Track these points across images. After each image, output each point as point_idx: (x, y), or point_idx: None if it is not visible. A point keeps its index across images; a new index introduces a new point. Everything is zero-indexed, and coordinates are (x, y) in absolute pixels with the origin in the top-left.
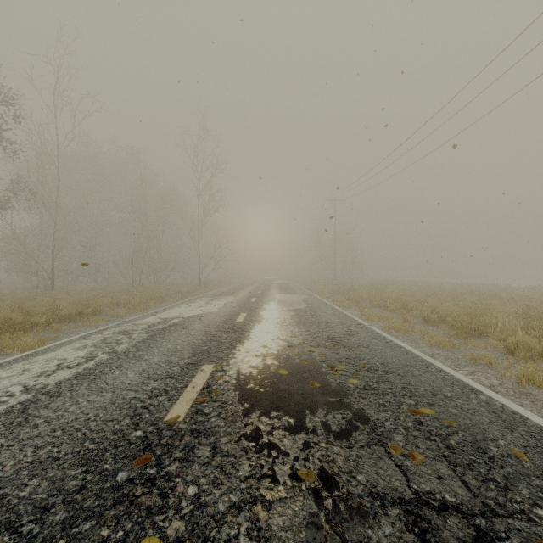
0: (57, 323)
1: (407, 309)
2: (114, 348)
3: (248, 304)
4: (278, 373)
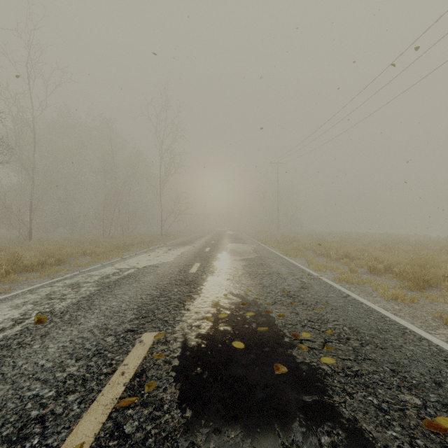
0: (19, 273)
1: (349, 258)
2: (54, 306)
3: (202, 253)
4: (232, 347)
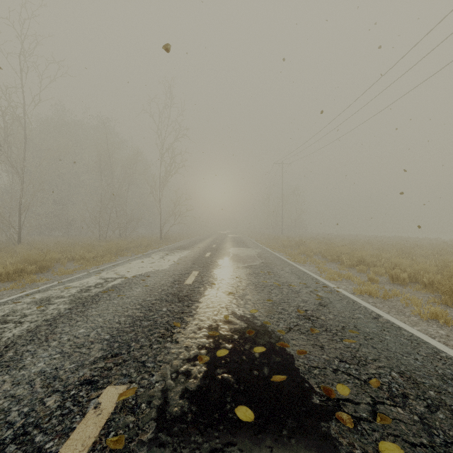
0: None
1: (364, 264)
2: (3, 334)
3: (201, 259)
4: (236, 417)
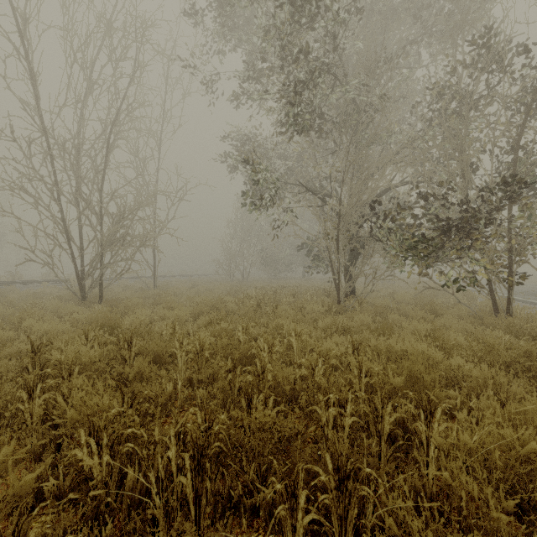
0: None
1: None
2: None
3: None
4: None
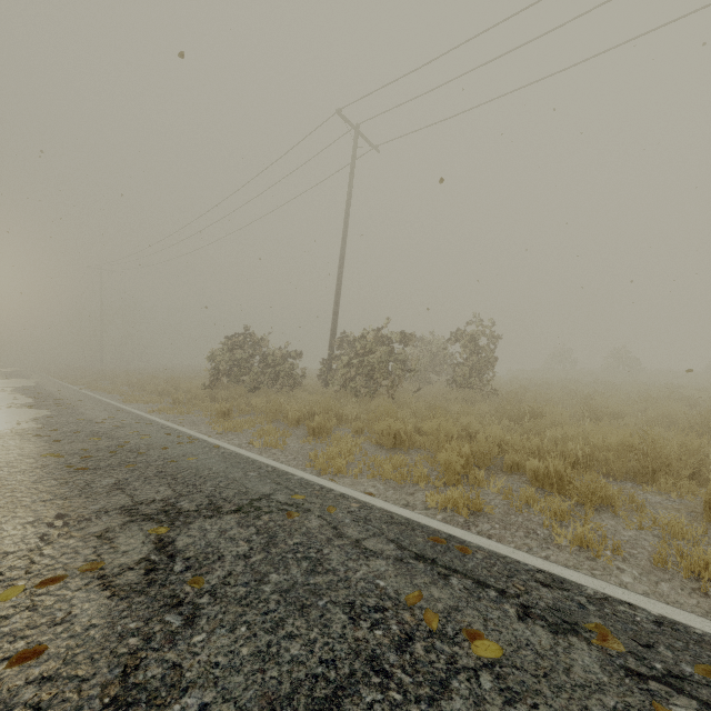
0: None
1: None
2: None
3: None
4: None
